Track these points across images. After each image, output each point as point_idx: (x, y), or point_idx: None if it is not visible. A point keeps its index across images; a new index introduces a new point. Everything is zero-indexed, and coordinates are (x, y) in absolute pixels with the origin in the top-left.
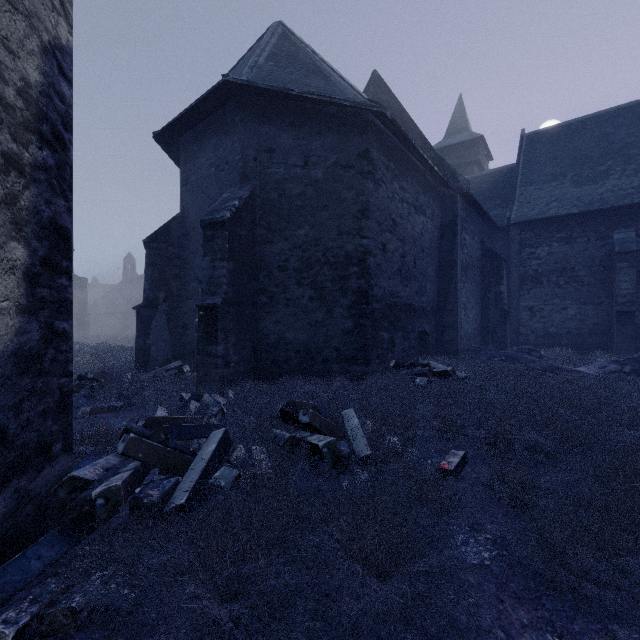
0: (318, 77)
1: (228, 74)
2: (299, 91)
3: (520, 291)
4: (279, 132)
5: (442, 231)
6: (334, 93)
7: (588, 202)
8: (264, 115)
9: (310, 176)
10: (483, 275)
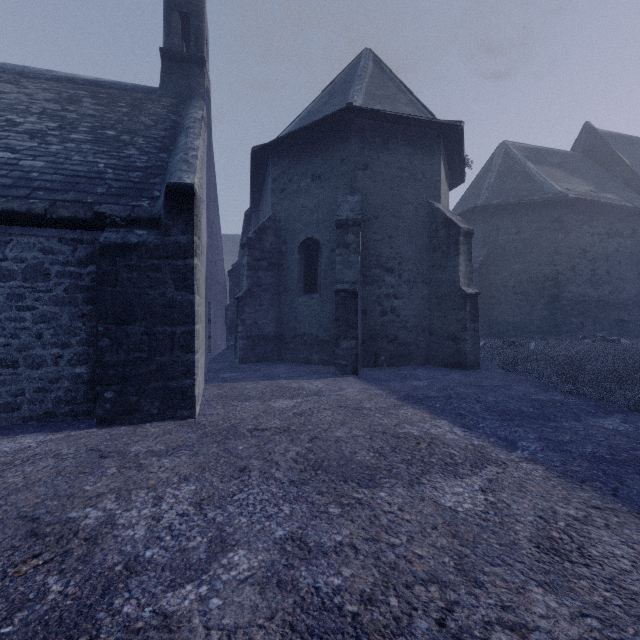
0: (526, 181)
1: (477, 203)
2: (513, 201)
3: None
4: (502, 219)
5: None
6: (536, 191)
7: None
8: (494, 213)
9: (520, 238)
10: None
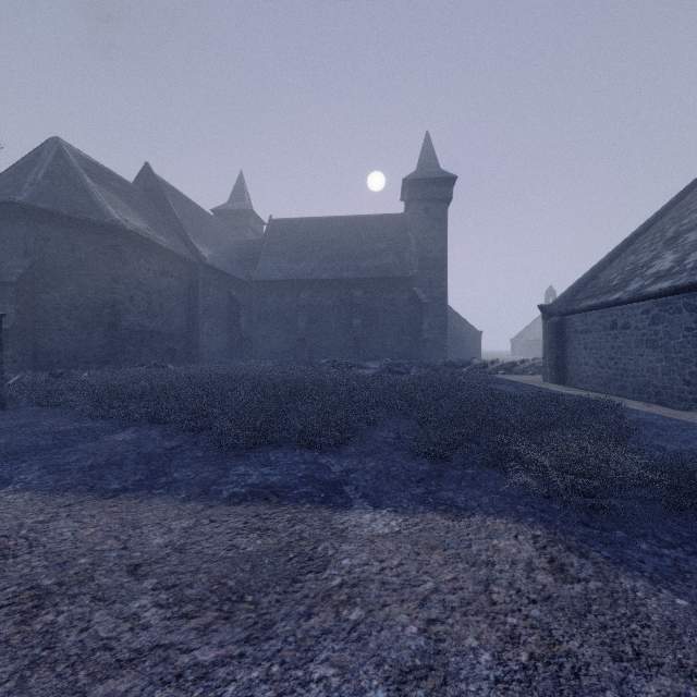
0: (84, 196)
1: (15, 199)
2: (67, 213)
3: (258, 325)
4: (53, 229)
5: (191, 285)
6: (94, 210)
7: (291, 274)
8: (42, 218)
9: (76, 256)
10: (231, 313)
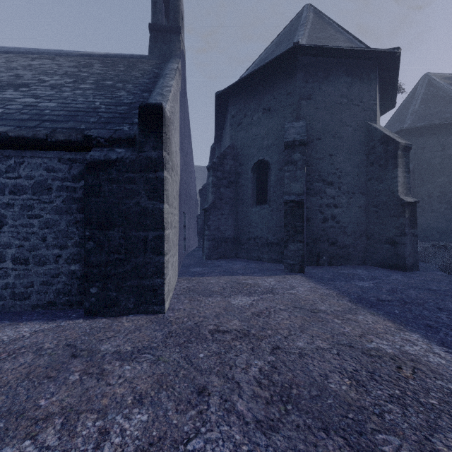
0: (451, 104)
1: (403, 127)
2: (439, 122)
3: None
4: (427, 139)
5: None
6: None
7: None
8: (419, 134)
9: (446, 154)
10: None
